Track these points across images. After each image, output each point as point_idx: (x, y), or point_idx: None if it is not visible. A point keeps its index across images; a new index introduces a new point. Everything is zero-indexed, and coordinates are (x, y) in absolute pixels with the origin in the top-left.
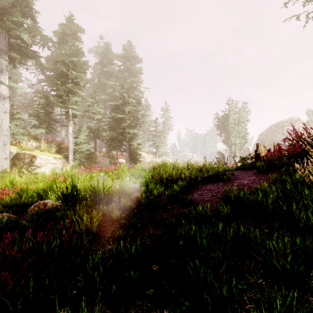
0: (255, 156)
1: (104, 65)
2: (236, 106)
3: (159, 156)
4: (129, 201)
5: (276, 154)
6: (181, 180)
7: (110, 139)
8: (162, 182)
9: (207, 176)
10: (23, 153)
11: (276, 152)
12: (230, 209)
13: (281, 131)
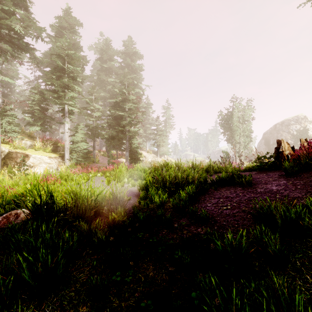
0: (275, 154)
1: (104, 61)
2: (240, 103)
3: (161, 155)
4: (122, 215)
5: None
6: (188, 183)
7: (109, 138)
8: (164, 186)
9: (219, 178)
10: (15, 152)
11: None
12: (278, 238)
13: (287, 129)
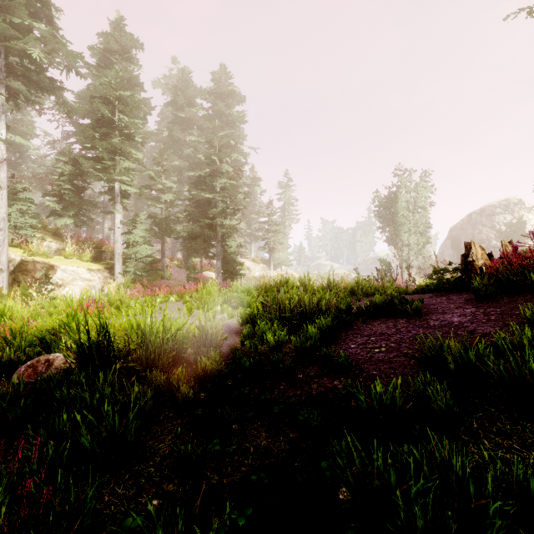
0: (462, 266)
1: (180, 107)
2: (410, 178)
3: (275, 266)
4: (217, 361)
5: (517, 263)
6: (320, 313)
7: (189, 237)
8: (282, 317)
9: (370, 305)
10: (33, 261)
11: (516, 258)
12: (449, 391)
13: (490, 222)
